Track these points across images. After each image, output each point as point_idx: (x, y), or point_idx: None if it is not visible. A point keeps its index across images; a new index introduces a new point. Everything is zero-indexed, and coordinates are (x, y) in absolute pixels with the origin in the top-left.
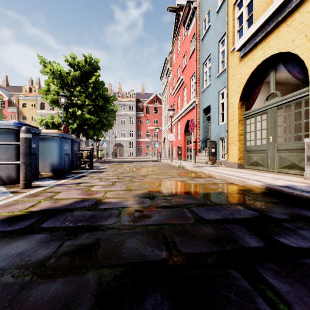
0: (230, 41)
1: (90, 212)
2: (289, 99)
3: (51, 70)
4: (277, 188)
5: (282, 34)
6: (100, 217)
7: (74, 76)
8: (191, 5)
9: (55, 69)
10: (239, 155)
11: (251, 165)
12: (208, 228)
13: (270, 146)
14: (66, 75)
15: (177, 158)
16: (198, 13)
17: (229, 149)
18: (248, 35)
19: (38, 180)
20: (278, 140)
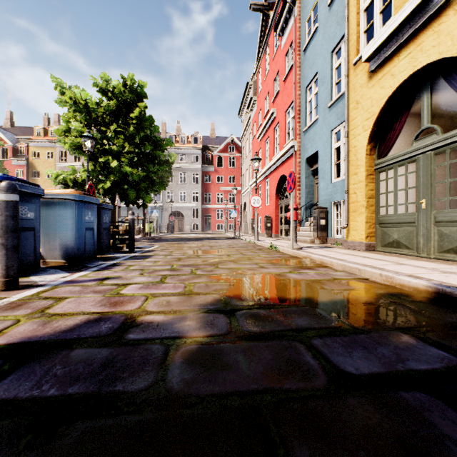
0: (353, 48)
1: (106, 351)
2: None
3: (71, 99)
4: None
5: (446, 27)
6: (123, 366)
7: (107, 108)
8: None
9: (78, 97)
10: (367, 230)
11: (387, 246)
12: (364, 406)
13: (422, 215)
14: (95, 107)
15: (265, 233)
16: (298, 10)
17: (350, 220)
18: (384, 34)
19: (37, 273)
20: (436, 206)
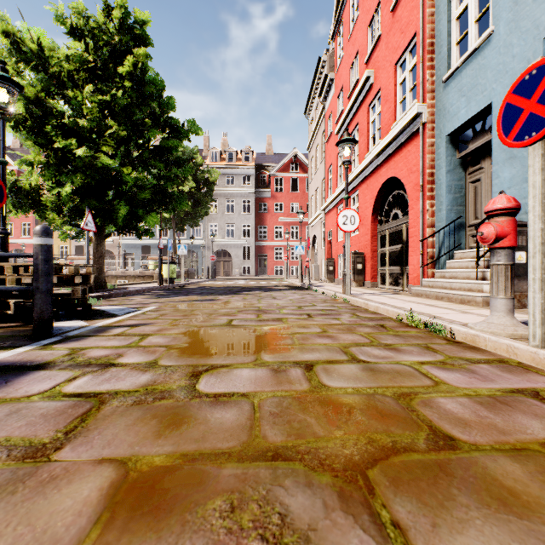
0: None
1: None
2: None
3: (9, 37)
4: None
5: None
6: None
7: (78, 58)
8: None
9: (27, 39)
10: None
11: None
12: None
13: None
14: (65, 63)
15: (353, 280)
16: None
17: None
18: None
19: None
20: None
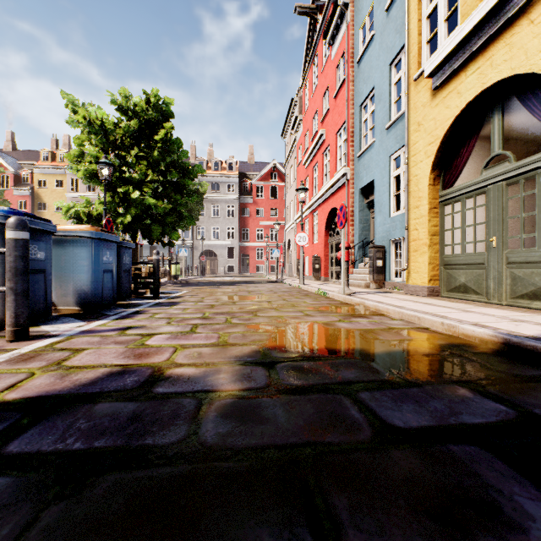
0: (414, 60)
1: (133, 405)
2: (534, 164)
3: (85, 118)
4: (531, 343)
5: (519, 39)
6: (152, 420)
7: (127, 129)
8: (338, 0)
9: (93, 116)
10: (430, 272)
11: (453, 291)
12: (409, 458)
13: (493, 255)
14: (113, 127)
15: (312, 276)
16: (352, 14)
17: (411, 261)
18: (449, 46)
19: (48, 322)
20: (509, 245)
